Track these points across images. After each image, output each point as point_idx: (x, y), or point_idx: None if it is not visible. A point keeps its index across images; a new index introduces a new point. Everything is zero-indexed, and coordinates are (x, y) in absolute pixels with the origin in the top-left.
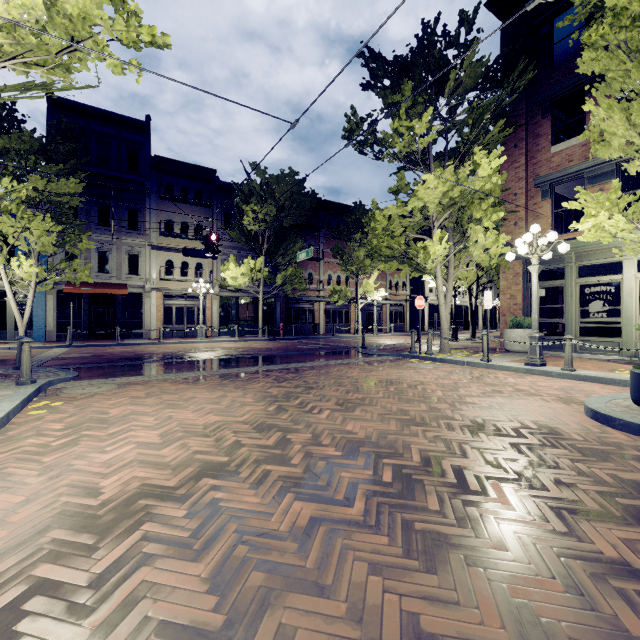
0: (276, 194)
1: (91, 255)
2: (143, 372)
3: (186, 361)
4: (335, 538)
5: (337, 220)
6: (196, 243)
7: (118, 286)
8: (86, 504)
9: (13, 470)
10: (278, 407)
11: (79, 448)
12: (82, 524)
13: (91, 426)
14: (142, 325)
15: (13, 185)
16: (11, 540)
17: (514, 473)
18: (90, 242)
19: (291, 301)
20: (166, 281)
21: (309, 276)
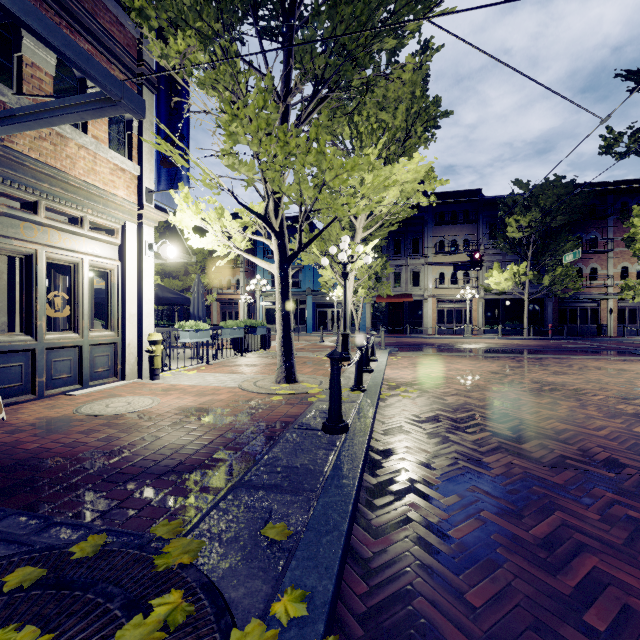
0: (540, 201)
1: (389, 276)
2: (431, 351)
3: (456, 348)
4: (507, 390)
5: (637, 200)
6: (463, 255)
7: (406, 296)
8: (428, 376)
9: (401, 369)
10: (509, 369)
11: (418, 368)
12: (429, 378)
13: (418, 364)
14: (421, 324)
15: (380, 260)
16: (413, 377)
17: (624, 397)
18: (391, 268)
19: (565, 300)
20: (439, 289)
21: (591, 271)
